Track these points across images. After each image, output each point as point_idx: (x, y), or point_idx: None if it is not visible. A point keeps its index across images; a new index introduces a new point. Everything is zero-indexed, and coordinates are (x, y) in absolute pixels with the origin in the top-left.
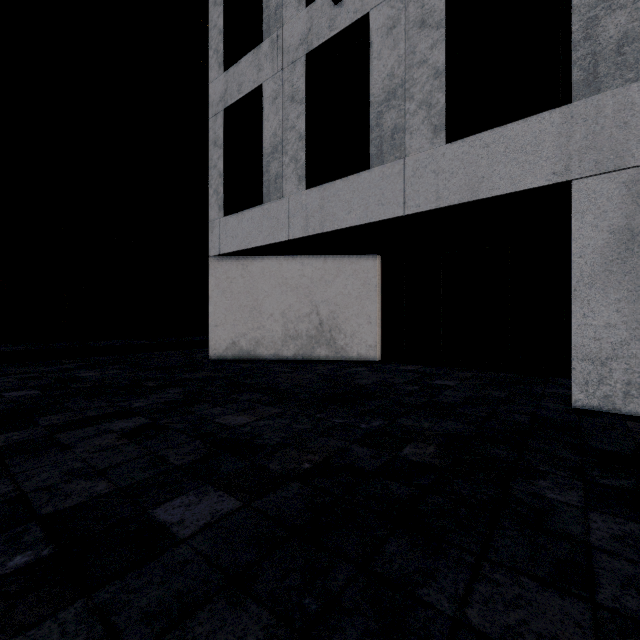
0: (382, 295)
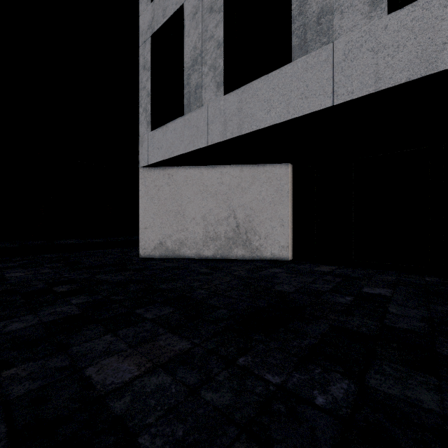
0: (293, 200)
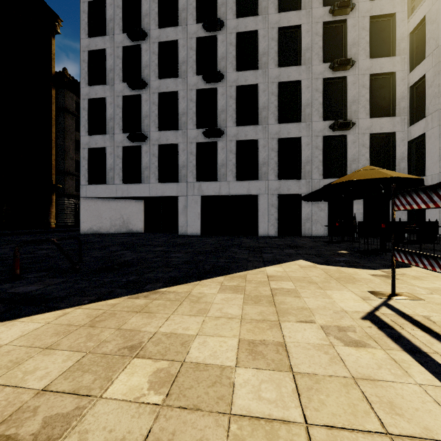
0: (144, 212)
